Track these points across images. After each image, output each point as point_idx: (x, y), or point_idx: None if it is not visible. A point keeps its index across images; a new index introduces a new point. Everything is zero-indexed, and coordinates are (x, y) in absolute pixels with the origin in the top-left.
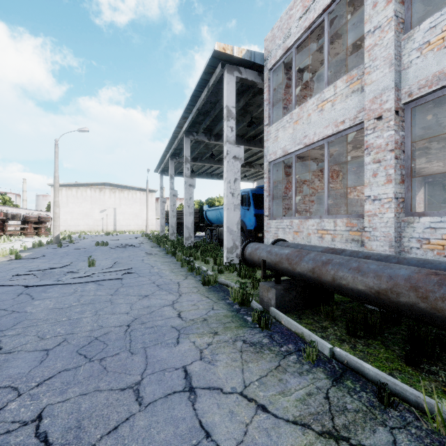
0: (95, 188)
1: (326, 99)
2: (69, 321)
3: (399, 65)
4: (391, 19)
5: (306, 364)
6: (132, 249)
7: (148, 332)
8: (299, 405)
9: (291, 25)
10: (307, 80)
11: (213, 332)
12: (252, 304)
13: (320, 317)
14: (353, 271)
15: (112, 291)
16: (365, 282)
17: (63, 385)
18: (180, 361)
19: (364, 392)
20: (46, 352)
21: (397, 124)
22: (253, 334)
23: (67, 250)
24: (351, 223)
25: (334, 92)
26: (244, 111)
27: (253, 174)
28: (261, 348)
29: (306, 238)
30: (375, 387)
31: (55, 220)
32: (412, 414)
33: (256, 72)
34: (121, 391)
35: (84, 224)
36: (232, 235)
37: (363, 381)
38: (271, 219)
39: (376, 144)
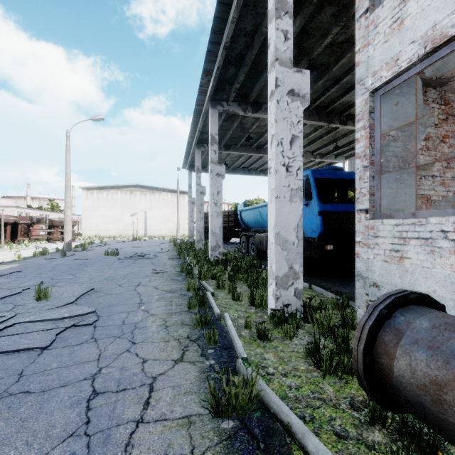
0: (126, 190)
1: None
2: None
3: None
4: None
5: None
6: (141, 262)
7: None
8: None
9: None
10: None
11: None
12: None
13: None
14: None
15: None
16: None
17: None
18: None
19: None
20: None
21: None
22: None
23: (64, 261)
24: None
25: None
26: (299, 51)
27: None
28: None
29: None
30: None
31: (66, 224)
32: None
33: None
34: None
35: (115, 229)
36: (286, 252)
37: None
38: (376, 218)
39: None
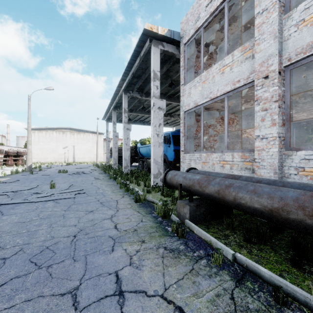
0: (59, 131)
1: (226, 64)
2: (27, 233)
3: (281, 37)
4: (275, 3)
5: (214, 268)
6: (84, 175)
7: (90, 241)
8: (210, 306)
9: (200, 11)
10: (212, 53)
11: (141, 241)
12: (172, 217)
13: (223, 227)
14: (250, 193)
15: (66, 208)
16: (260, 202)
17: (12, 291)
18: (113, 266)
19: (262, 292)
20: (3, 260)
21: (280, 81)
22: (172, 242)
23: (37, 176)
24: (245, 156)
25: (232, 59)
26: (166, 76)
27: (173, 122)
28: (178, 253)
29: (212, 167)
30: (270, 287)
31: (28, 154)
32: (302, 312)
33: (175, 46)
34: (61, 297)
35: (51, 157)
36: (157, 165)
37: (260, 282)
38: (186, 153)
39: (264, 97)
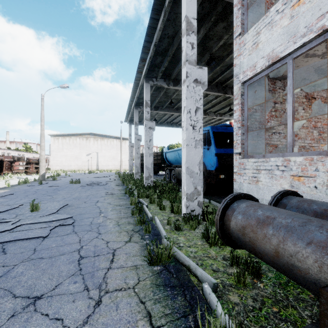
0: (83, 137)
1: None
2: None
3: None
4: None
5: None
6: (97, 188)
7: None
8: None
9: None
10: None
11: None
12: None
13: None
14: None
15: None
16: None
17: None
18: None
19: None
20: None
21: None
22: None
23: (42, 188)
24: None
25: None
26: (203, 48)
27: (207, 122)
28: None
29: (326, 188)
30: None
31: (41, 161)
32: None
33: None
34: None
35: (75, 165)
36: (193, 178)
37: None
38: (245, 158)
39: None
